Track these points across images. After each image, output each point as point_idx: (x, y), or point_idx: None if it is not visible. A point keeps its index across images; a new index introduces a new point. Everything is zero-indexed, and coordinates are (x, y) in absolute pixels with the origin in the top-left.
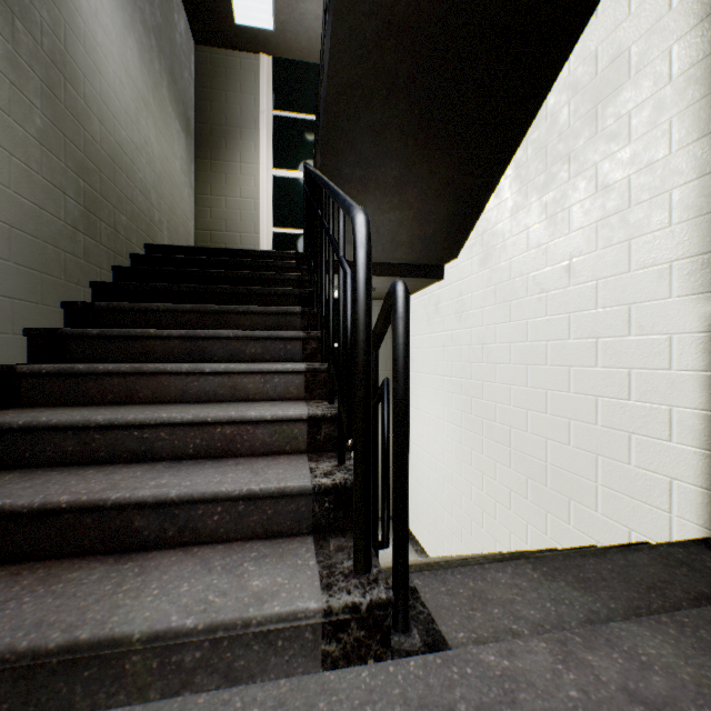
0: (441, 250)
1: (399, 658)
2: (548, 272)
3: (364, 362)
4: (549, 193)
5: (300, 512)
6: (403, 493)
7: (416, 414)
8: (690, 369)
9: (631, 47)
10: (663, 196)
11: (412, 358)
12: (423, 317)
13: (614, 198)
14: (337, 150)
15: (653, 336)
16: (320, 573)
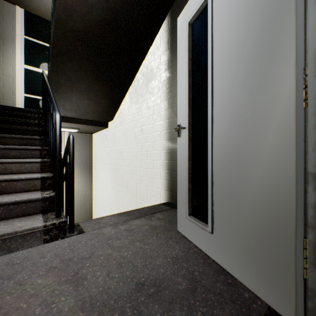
0: (106, 117)
1: (69, 237)
2: (137, 130)
3: (59, 157)
4: (137, 105)
5: (37, 206)
6: (72, 194)
7: (99, 181)
8: (164, 160)
9: (154, 69)
10: (159, 113)
11: (97, 158)
12: (101, 141)
13: (151, 111)
14: (58, 73)
15: (158, 151)
16: (43, 219)
